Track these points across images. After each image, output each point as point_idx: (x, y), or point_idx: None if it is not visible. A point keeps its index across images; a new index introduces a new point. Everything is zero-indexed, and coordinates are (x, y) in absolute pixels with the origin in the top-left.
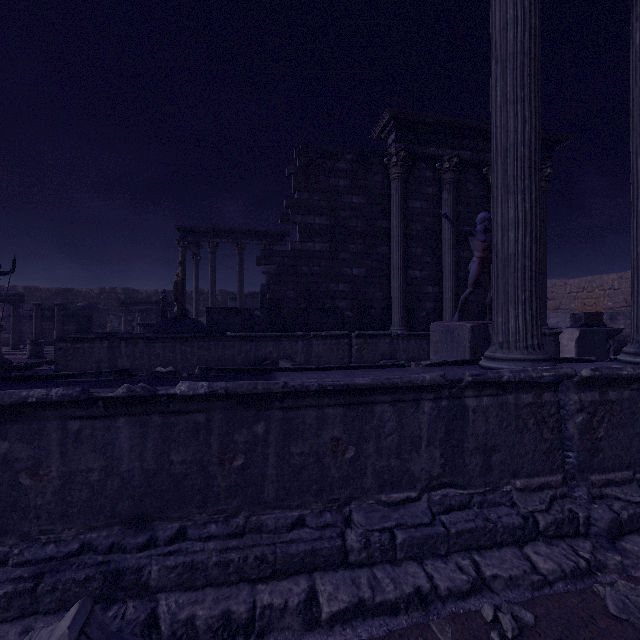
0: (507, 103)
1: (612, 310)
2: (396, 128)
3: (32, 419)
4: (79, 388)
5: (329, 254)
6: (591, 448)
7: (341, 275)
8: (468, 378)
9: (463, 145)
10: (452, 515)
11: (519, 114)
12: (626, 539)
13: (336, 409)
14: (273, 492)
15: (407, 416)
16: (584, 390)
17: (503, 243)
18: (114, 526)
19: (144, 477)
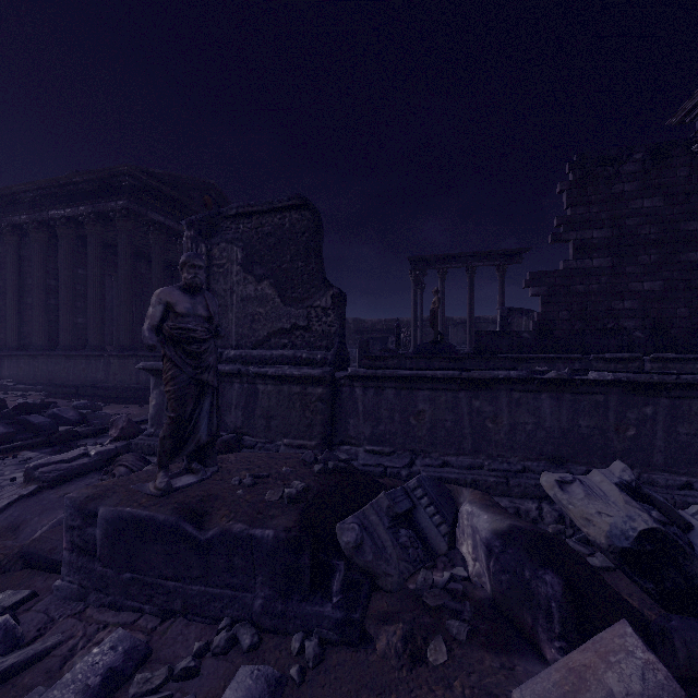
0: None
1: None
2: None
3: (491, 389)
4: (524, 372)
5: (611, 269)
6: None
7: (627, 291)
8: None
9: None
10: None
11: None
12: None
13: None
14: (661, 459)
15: None
16: None
17: None
18: (541, 460)
19: (560, 433)
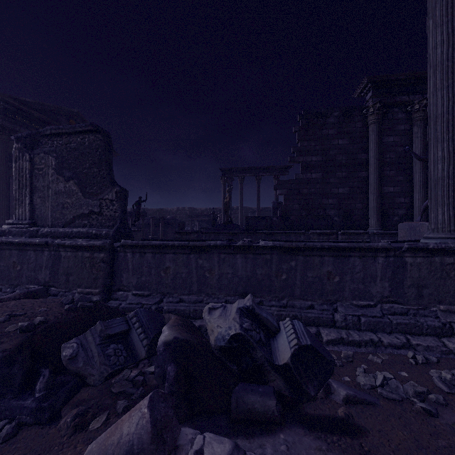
0: (436, 90)
1: None
2: (372, 88)
3: (209, 253)
4: (226, 241)
5: (322, 180)
6: None
7: (330, 193)
8: (405, 246)
9: None
10: (395, 316)
11: (445, 96)
12: None
13: (329, 258)
14: (299, 292)
15: (368, 264)
16: None
17: (434, 171)
18: (236, 296)
19: (247, 278)
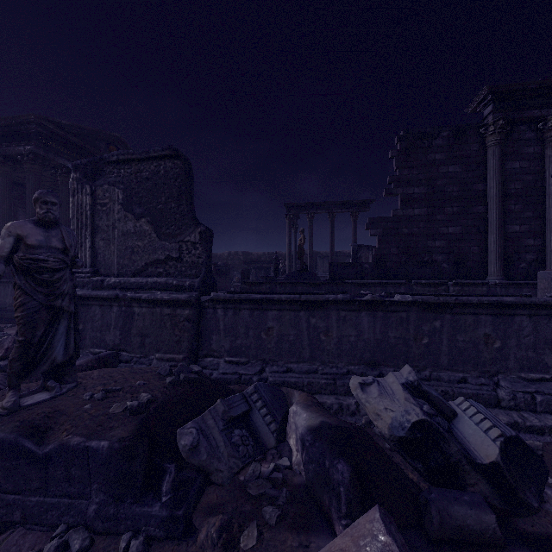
0: None
1: None
2: (493, 101)
3: (324, 309)
4: (348, 295)
5: (426, 217)
6: None
7: (437, 233)
8: None
9: None
10: None
11: None
12: None
13: (486, 317)
14: (446, 361)
15: (541, 325)
16: None
17: None
18: (361, 365)
19: (375, 342)
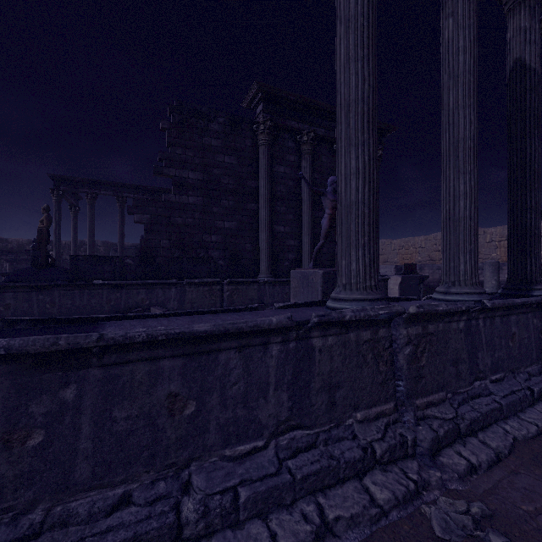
0: (349, 61)
1: (421, 263)
2: (263, 100)
3: None
4: None
5: (203, 207)
6: (416, 376)
7: (214, 227)
8: (314, 319)
9: (318, 123)
10: (299, 458)
11: (359, 72)
12: (443, 453)
13: (174, 361)
14: (88, 470)
15: (255, 361)
16: (411, 325)
17: (346, 191)
18: None
19: None
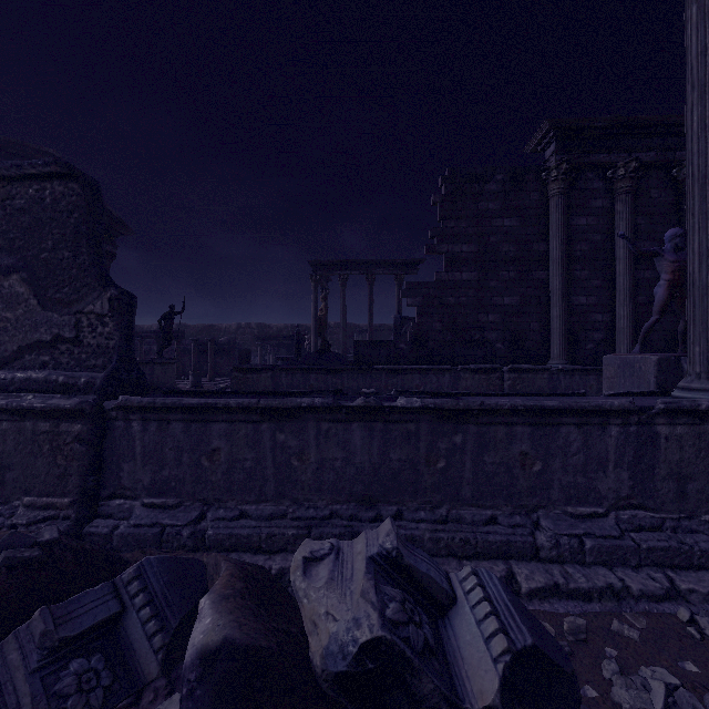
0: (706, 129)
1: None
2: (556, 139)
3: (298, 420)
4: (331, 399)
5: (477, 283)
6: None
7: (491, 305)
8: (660, 405)
9: (644, 146)
10: (642, 534)
11: None
12: None
13: (524, 427)
14: (469, 492)
15: (593, 438)
16: None
17: (701, 271)
18: (351, 502)
19: (371, 468)
